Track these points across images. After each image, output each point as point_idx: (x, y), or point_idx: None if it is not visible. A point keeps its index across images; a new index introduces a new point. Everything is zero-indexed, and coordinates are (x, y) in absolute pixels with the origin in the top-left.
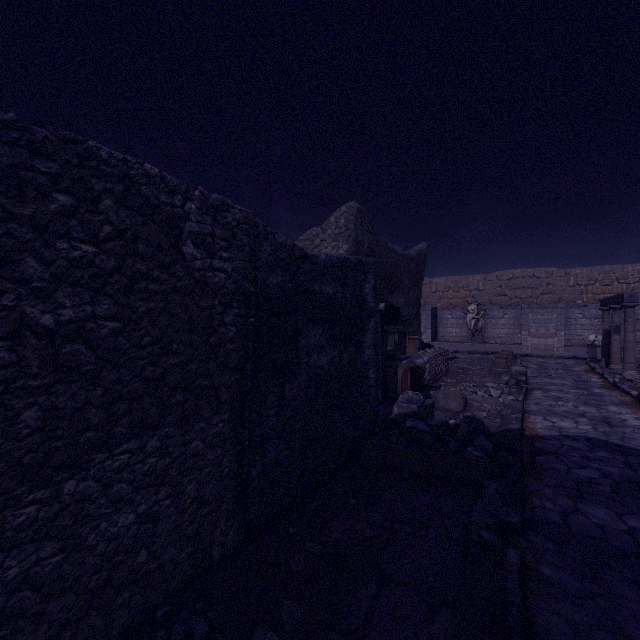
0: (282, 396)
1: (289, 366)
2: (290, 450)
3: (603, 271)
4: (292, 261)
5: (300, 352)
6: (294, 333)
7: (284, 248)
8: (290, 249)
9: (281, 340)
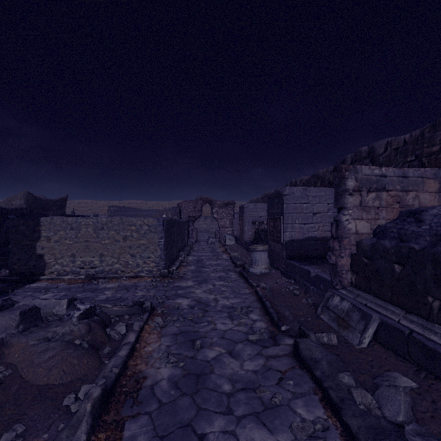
0: (1, 230)
1: (2, 226)
2: (2, 238)
3: (157, 203)
4: (3, 210)
5: (5, 224)
6: (3, 221)
7: (1, 208)
8: (2, 208)
9: (0, 222)
